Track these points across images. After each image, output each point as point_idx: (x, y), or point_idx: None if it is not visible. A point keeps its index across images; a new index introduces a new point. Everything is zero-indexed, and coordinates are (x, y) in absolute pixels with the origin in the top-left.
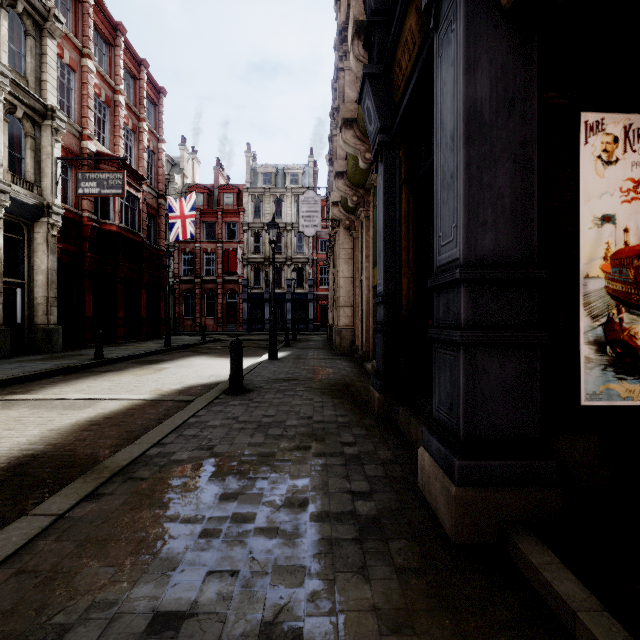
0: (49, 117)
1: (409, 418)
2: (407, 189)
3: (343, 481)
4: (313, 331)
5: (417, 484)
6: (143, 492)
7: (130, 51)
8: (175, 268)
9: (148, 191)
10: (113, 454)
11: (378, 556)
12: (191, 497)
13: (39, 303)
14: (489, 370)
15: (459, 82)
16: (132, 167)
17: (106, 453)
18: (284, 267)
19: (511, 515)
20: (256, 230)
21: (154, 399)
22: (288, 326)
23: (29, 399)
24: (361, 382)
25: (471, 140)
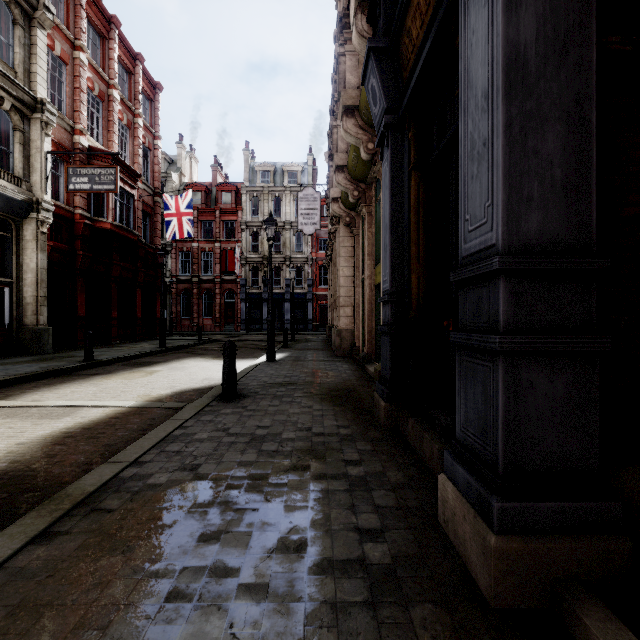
0: (38, 110)
1: (421, 433)
2: (417, 175)
3: (348, 513)
4: (312, 331)
5: (437, 518)
6: (106, 530)
7: (125, 45)
8: (172, 267)
9: (143, 188)
10: (84, 474)
11: (397, 631)
12: (164, 537)
13: (28, 303)
14: (535, 385)
15: (496, 22)
16: (126, 163)
17: (76, 473)
18: (283, 266)
19: (566, 572)
20: (254, 229)
21: (140, 406)
22: (287, 326)
23: (4, 406)
24: (363, 387)
25: (512, 94)
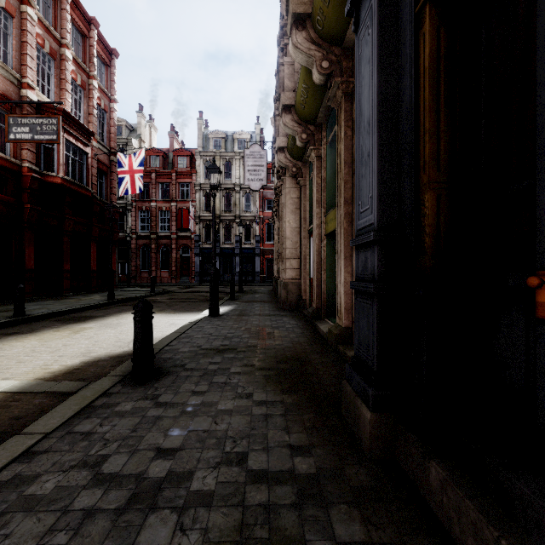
0: None
1: (489, 531)
2: (435, 12)
3: None
4: (259, 283)
5: None
6: None
7: (78, 8)
8: (132, 225)
9: (99, 148)
10: None
11: None
12: None
13: None
14: None
15: None
16: (79, 121)
17: None
18: (233, 224)
19: None
20: (207, 190)
21: (17, 391)
22: (237, 278)
23: None
24: (317, 354)
25: None
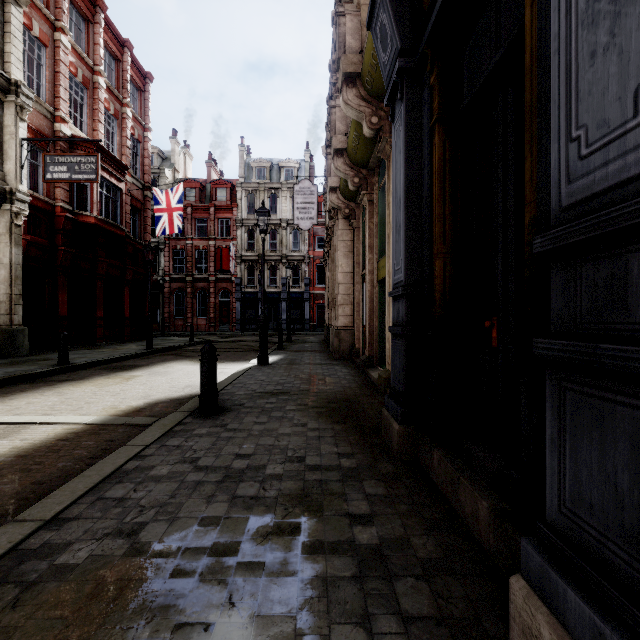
0: (12, 93)
1: (456, 475)
2: (442, 130)
3: (359, 636)
4: (309, 331)
5: None
6: None
7: (111, 30)
8: (165, 266)
9: (132, 182)
10: None
11: None
12: None
13: (1, 301)
14: None
15: None
16: (113, 154)
17: None
18: (279, 265)
19: None
20: (250, 227)
21: (100, 423)
22: (283, 326)
23: None
24: (366, 397)
25: None
